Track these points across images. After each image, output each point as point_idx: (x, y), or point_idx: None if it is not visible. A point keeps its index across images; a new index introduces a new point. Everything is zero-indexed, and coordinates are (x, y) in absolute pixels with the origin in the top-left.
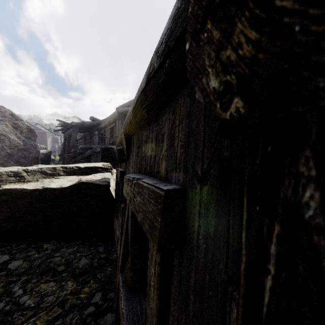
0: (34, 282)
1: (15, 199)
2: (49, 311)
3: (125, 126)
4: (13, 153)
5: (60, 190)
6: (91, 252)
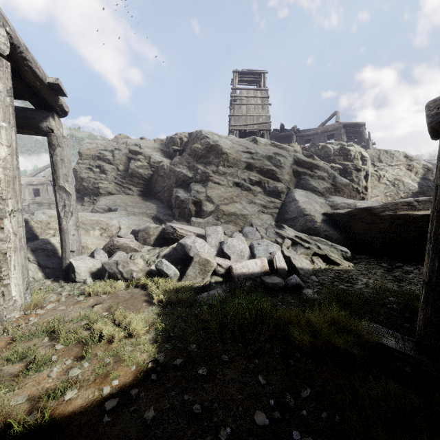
0: (421, 278)
1: (407, 224)
2: None
3: None
4: (407, 197)
5: None
6: None
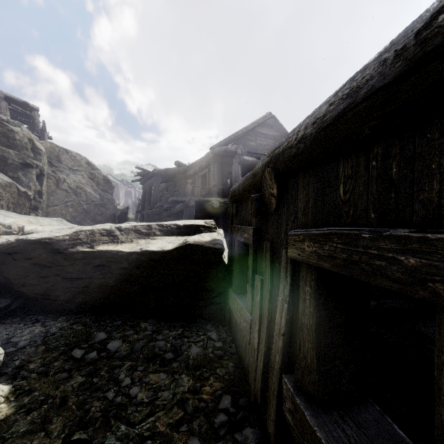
0: (141, 370)
1: (109, 264)
2: (167, 411)
3: (275, 161)
4: (90, 209)
5: (161, 254)
6: (201, 338)
